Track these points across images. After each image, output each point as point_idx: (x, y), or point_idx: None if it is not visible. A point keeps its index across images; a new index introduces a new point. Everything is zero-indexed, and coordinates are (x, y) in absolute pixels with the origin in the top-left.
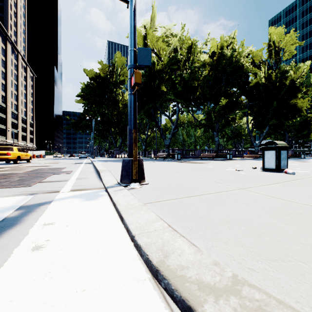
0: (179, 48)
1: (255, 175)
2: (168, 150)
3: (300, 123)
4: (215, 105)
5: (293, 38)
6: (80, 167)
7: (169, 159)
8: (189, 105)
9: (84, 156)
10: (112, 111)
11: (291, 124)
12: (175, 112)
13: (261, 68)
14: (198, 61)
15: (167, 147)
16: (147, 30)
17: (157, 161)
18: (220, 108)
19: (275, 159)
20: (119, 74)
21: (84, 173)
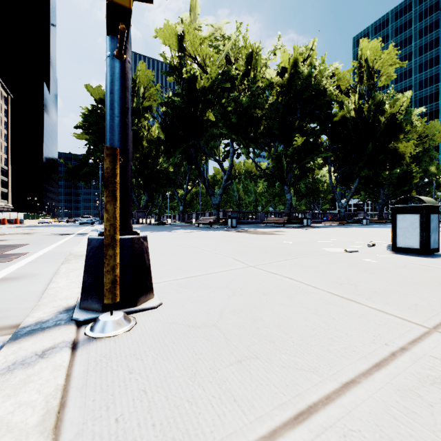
0: (234, 58)
1: (399, 266)
2: (217, 213)
3: (398, 175)
4: (286, 146)
5: (392, 56)
6: (56, 243)
7: (219, 226)
8: (249, 144)
9: (87, 222)
10: (133, 152)
11: (387, 176)
12: (228, 155)
13: (348, 97)
14: (262, 78)
15: (216, 208)
16: (184, 25)
17: (199, 229)
18: (294, 151)
19: (419, 230)
20: (143, 97)
21: (43, 259)
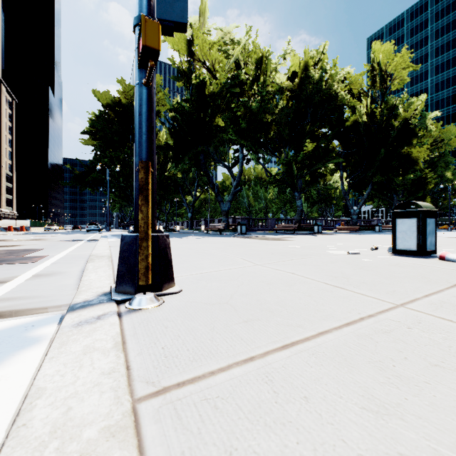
0: (244, 62)
1: (393, 264)
2: (227, 220)
3: (412, 181)
4: (297, 152)
5: (405, 59)
6: (70, 248)
7: (229, 232)
8: (259, 150)
9: (94, 229)
10: None
11: (401, 182)
12: (238, 160)
13: (361, 101)
14: (272, 82)
15: (225, 214)
16: (194, 30)
17: (209, 236)
18: (304, 157)
19: (416, 233)
20: None
21: (64, 261)
